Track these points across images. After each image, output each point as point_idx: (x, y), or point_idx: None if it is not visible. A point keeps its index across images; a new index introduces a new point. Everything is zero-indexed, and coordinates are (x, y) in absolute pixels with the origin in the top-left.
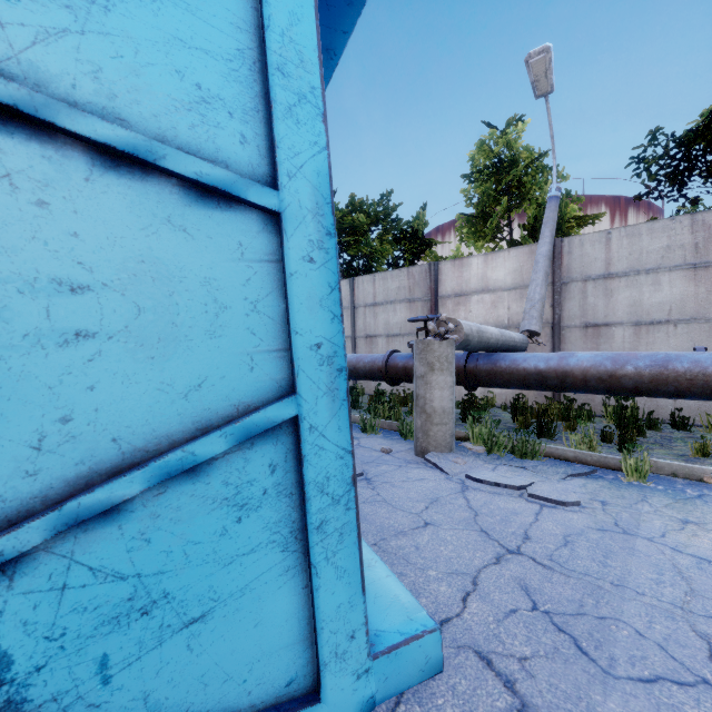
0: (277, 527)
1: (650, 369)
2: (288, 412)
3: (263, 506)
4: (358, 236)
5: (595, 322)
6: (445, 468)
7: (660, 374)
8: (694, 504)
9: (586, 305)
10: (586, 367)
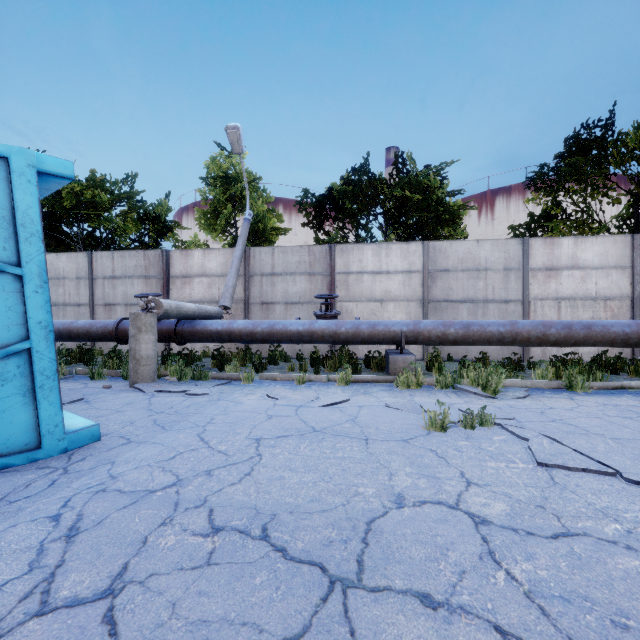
0: (21, 388)
1: (267, 329)
2: (26, 346)
3: (14, 380)
4: (100, 211)
5: (267, 301)
6: (145, 390)
7: (271, 331)
8: (261, 388)
9: (263, 290)
10: (241, 328)
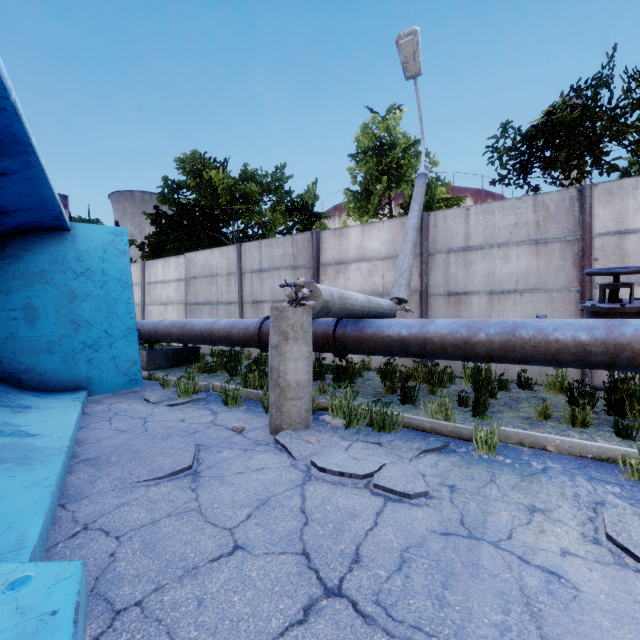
0: None
1: (500, 337)
2: None
3: None
4: (250, 204)
5: (457, 290)
6: (294, 451)
7: (508, 341)
8: (540, 482)
9: (449, 275)
10: (444, 334)
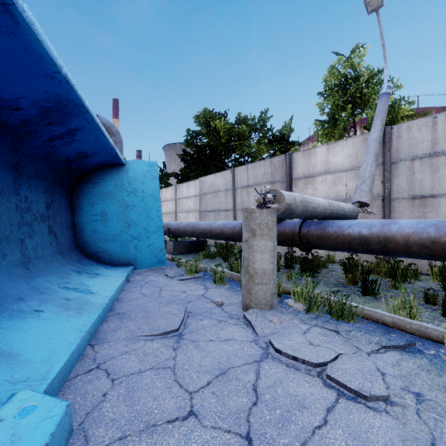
0: None
1: None
2: None
3: None
4: (242, 140)
5: (422, 194)
6: (257, 328)
7: None
8: None
9: (414, 180)
10: (408, 233)
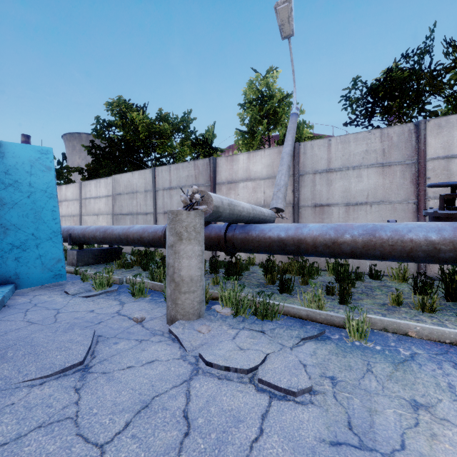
0: None
1: (362, 237)
2: None
3: None
4: (164, 139)
5: (321, 203)
6: (185, 342)
7: (370, 241)
8: (413, 371)
9: (315, 191)
10: (316, 236)
